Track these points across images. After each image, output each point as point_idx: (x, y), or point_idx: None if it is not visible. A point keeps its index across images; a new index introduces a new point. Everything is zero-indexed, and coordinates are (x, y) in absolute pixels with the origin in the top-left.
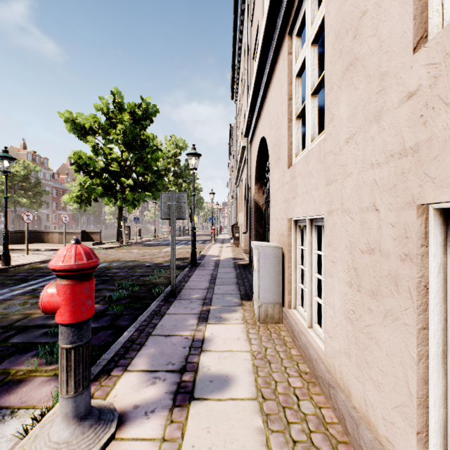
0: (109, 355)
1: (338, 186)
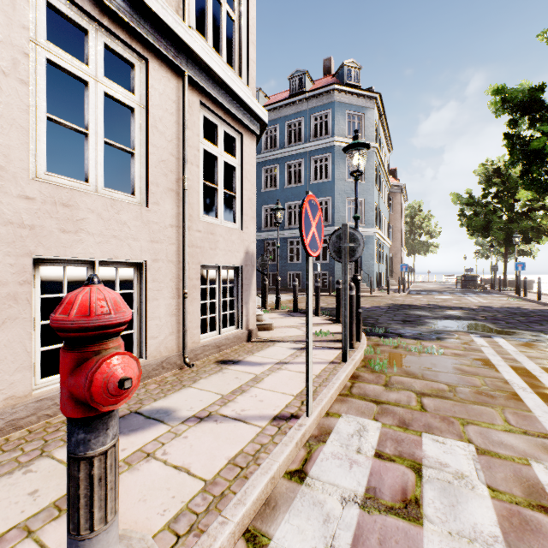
0: None
1: None
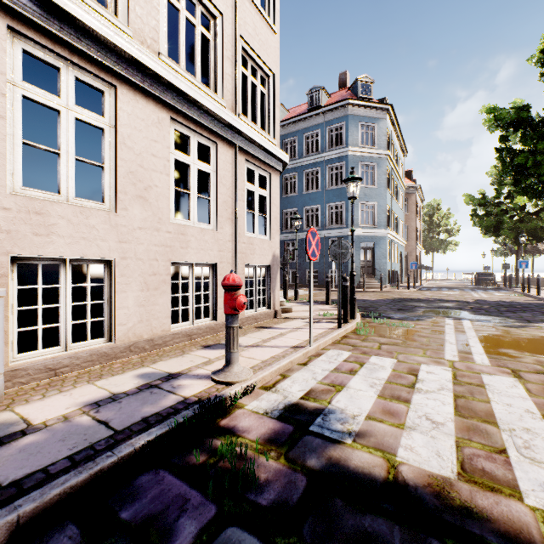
0: (188, 412)
1: (133, 246)
